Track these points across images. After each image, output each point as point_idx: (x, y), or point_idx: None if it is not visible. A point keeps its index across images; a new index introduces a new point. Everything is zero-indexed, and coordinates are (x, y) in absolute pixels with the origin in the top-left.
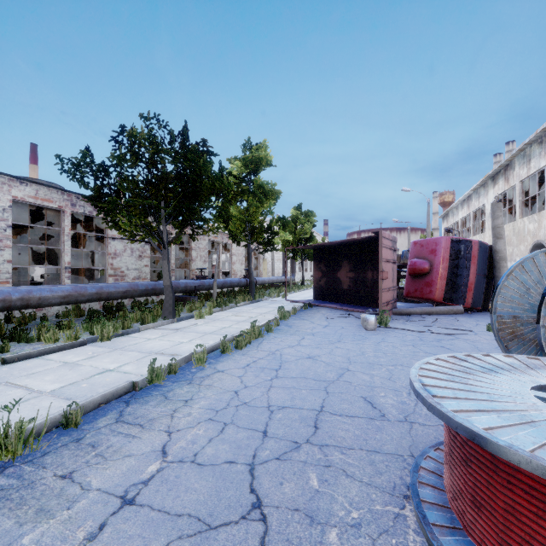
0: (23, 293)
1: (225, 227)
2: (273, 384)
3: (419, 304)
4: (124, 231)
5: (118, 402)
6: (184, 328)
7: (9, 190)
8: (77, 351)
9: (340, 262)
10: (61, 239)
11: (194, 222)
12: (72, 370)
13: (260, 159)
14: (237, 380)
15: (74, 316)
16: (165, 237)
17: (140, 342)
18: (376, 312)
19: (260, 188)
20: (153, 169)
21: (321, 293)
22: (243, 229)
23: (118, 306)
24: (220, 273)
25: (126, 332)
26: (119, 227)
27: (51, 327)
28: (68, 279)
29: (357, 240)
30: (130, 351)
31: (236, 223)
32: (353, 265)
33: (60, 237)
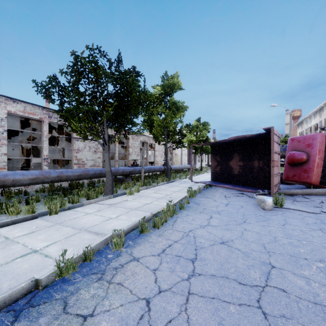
0: (0, 177)
1: (150, 132)
2: (191, 288)
3: (293, 186)
4: (80, 133)
5: (7, 313)
6: (117, 203)
7: (5, 106)
8: (26, 224)
9: (232, 154)
10: (42, 139)
11: (125, 124)
12: (2, 250)
13: (174, 84)
14: (151, 276)
15: (47, 192)
16: (106, 137)
17: (78, 216)
18: (265, 193)
19: (174, 105)
20: (94, 84)
21: (216, 177)
22: (162, 133)
23: (77, 185)
24: (148, 162)
25: (72, 206)
26: (75, 130)
27: (16, 202)
28: (46, 166)
29: (247, 137)
30: (65, 227)
31: (157, 129)
32: (242, 156)
33: (41, 138)
